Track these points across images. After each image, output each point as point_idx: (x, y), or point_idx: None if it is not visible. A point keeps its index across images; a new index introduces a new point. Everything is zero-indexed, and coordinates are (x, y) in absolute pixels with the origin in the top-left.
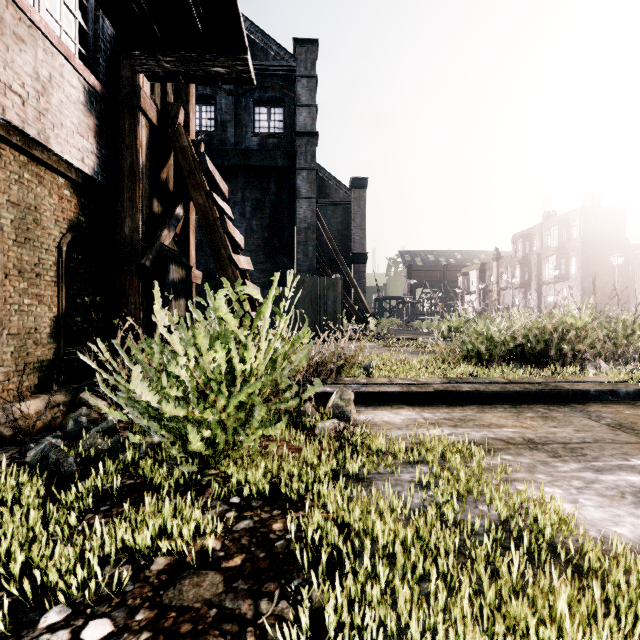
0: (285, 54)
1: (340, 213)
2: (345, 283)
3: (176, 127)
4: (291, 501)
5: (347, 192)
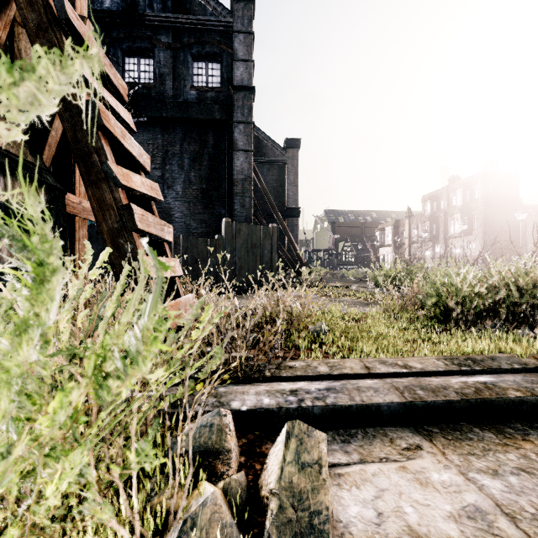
0: (222, 10)
1: (275, 171)
2: (280, 235)
3: None
4: None
5: (282, 152)
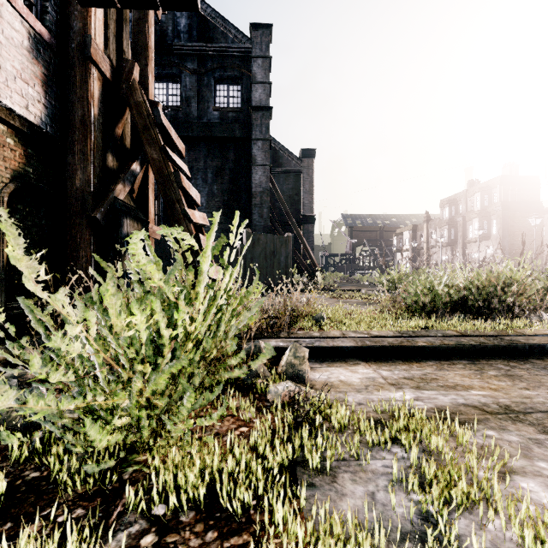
0: (242, 37)
1: (291, 180)
2: (296, 241)
3: (131, 83)
4: (233, 512)
5: (297, 162)
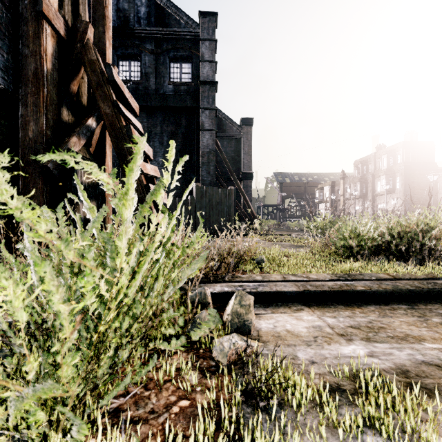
0: (193, 23)
1: (233, 143)
2: (237, 194)
3: (85, 42)
4: None
5: (238, 128)
